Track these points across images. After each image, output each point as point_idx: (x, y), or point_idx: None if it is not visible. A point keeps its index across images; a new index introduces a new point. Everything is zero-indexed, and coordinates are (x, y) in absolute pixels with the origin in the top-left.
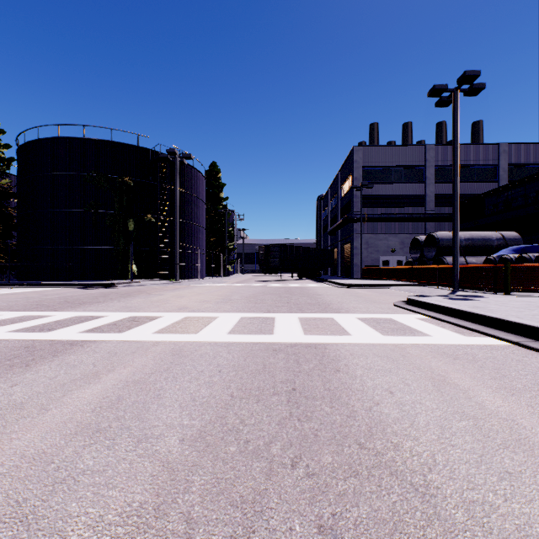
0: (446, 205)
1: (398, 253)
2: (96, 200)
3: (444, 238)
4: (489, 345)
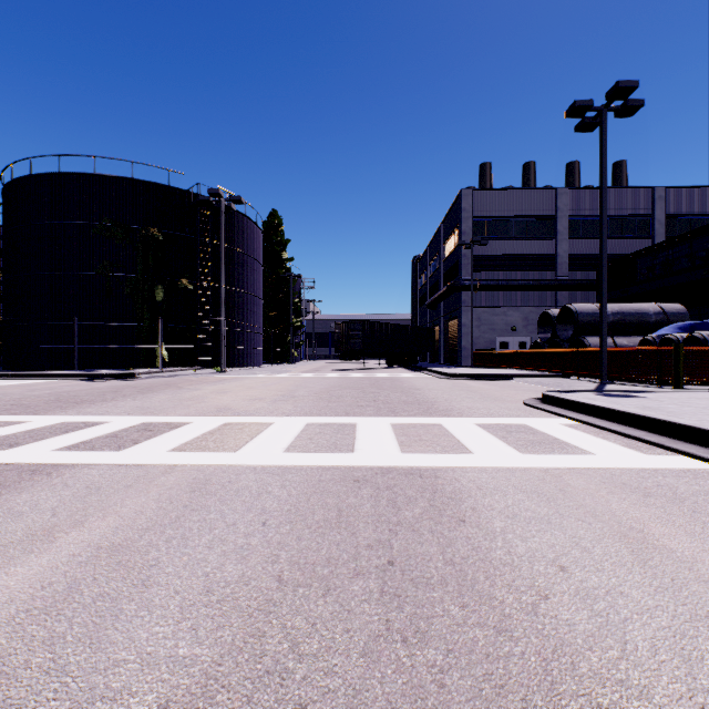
0: (584, 268)
1: (521, 332)
2: (111, 258)
3: (584, 312)
4: (688, 470)
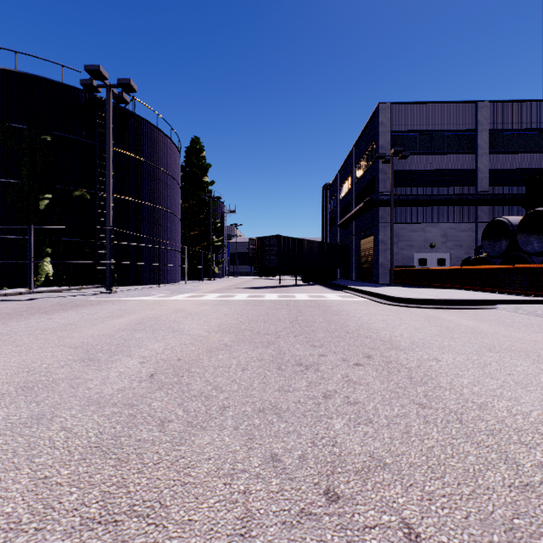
0: (505, 183)
1: (439, 248)
2: None
3: None
4: None
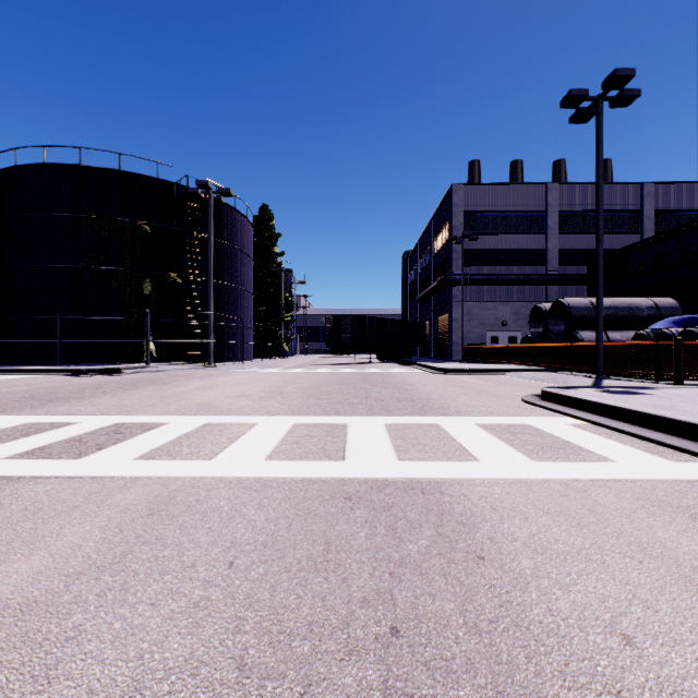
0: (574, 263)
1: (511, 326)
2: (98, 251)
3: (577, 306)
4: None
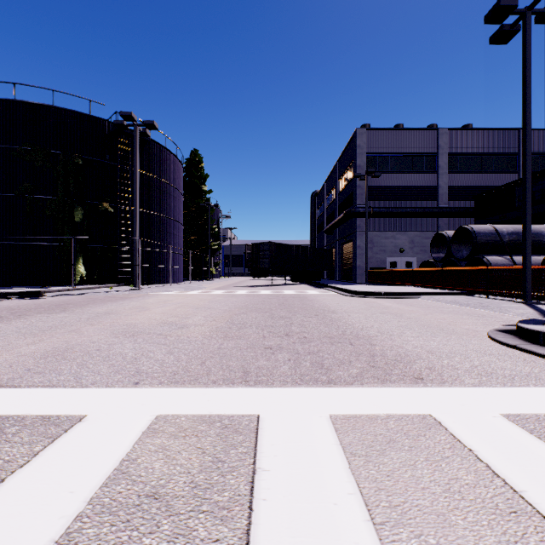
0: (461, 198)
1: (407, 253)
2: (31, 181)
3: (482, 232)
4: None
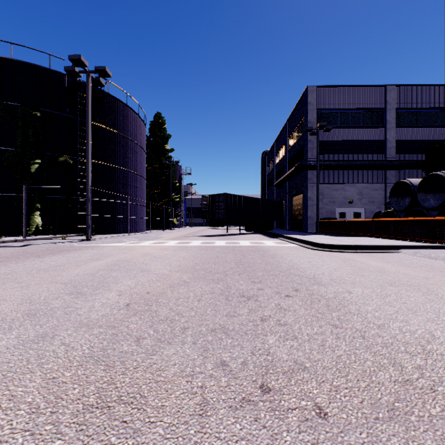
0: (408, 151)
1: (356, 204)
2: None
3: None
4: None
